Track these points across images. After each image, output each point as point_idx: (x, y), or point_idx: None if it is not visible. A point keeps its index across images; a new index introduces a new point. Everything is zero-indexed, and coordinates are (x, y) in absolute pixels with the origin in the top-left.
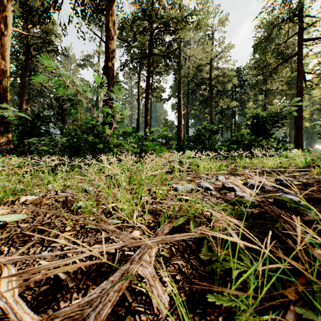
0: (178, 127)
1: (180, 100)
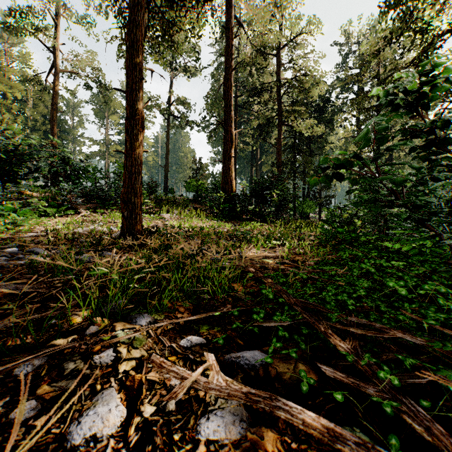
0: (224, 163)
1: (230, 104)
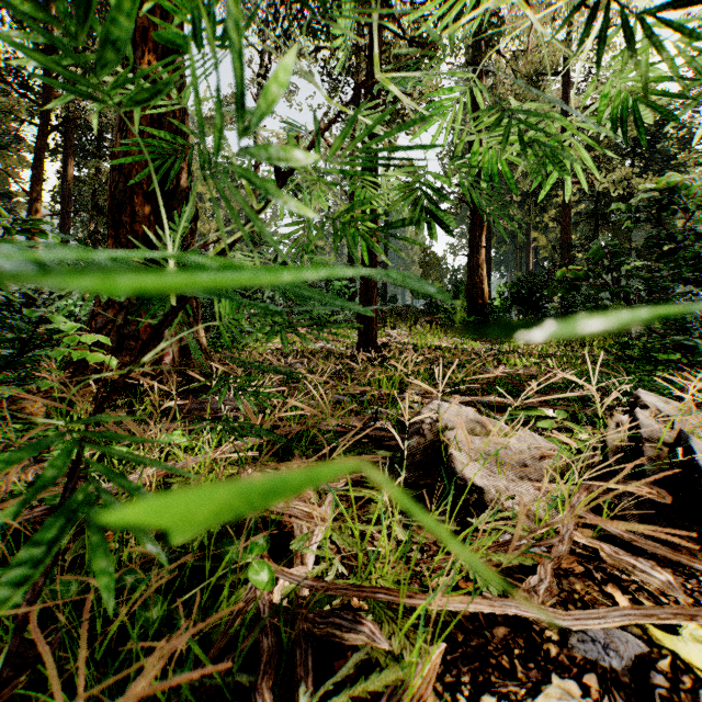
0: (471, 258)
1: (479, 173)
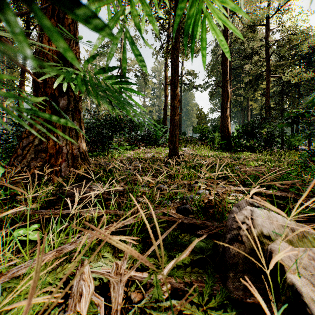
0: (222, 113)
1: (226, 72)
